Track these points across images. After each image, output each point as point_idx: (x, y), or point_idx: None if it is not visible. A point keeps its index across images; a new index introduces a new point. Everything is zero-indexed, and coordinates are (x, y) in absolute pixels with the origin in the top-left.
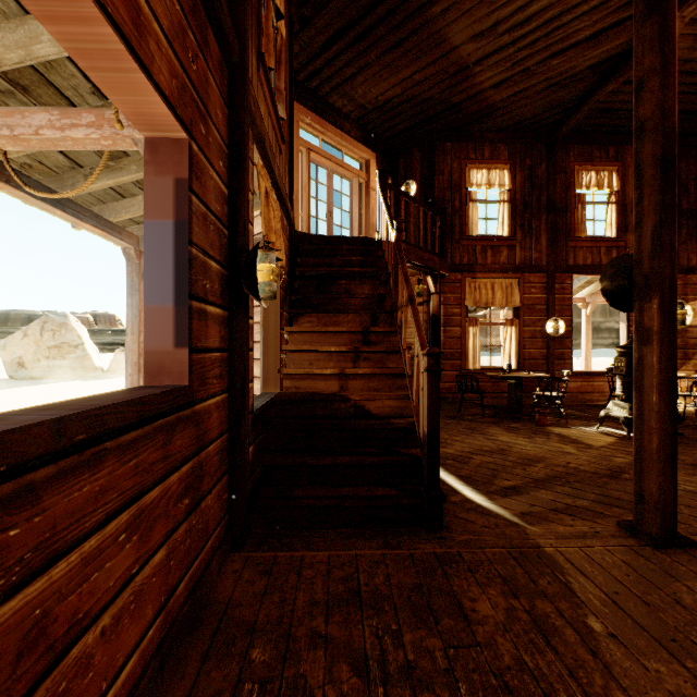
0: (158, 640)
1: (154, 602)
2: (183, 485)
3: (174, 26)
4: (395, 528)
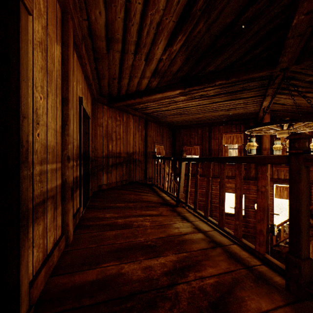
0: None
1: None
2: (243, 224)
3: None
4: None
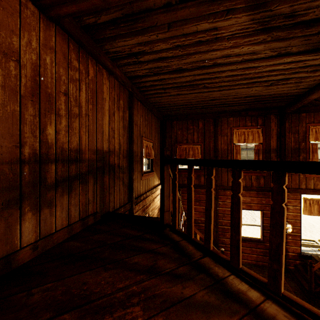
0: (254, 263)
1: (253, 259)
2: (261, 251)
3: (258, 201)
4: (305, 296)
